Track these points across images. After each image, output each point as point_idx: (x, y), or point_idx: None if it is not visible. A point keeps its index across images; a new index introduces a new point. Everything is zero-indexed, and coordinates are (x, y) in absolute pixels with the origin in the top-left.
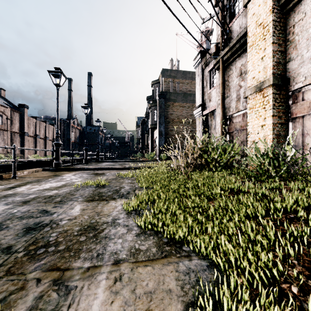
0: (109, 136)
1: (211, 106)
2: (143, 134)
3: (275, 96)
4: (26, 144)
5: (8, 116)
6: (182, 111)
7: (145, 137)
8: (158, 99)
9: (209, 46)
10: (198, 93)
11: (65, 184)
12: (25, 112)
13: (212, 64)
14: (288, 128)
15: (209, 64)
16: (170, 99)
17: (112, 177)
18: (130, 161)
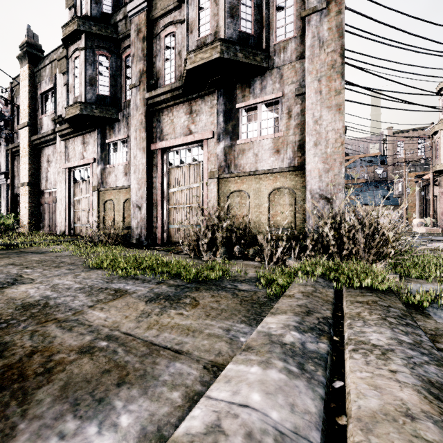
0: None
1: None
2: None
3: (31, 192)
4: None
5: None
6: None
7: None
8: None
9: None
10: (3, 159)
11: None
12: None
13: None
14: (41, 209)
15: None
16: None
17: None
18: None
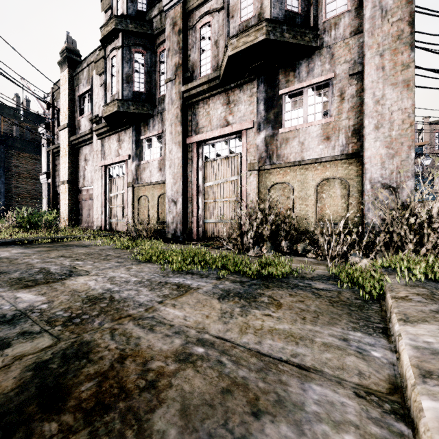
0: None
1: None
2: None
3: (70, 190)
4: None
5: None
6: (35, 164)
7: None
8: None
9: None
10: (45, 160)
11: None
12: None
13: None
14: (79, 206)
15: None
16: (15, 147)
17: None
18: None
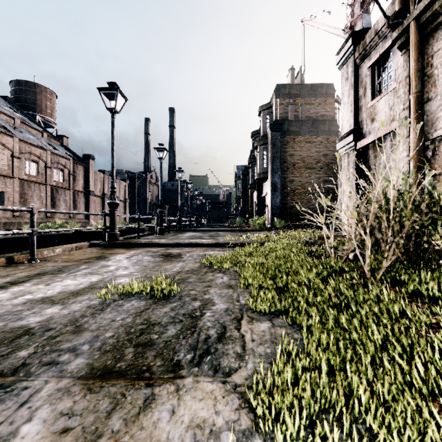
0: (196, 193)
1: (376, 130)
2: (245, 189)
3: None
4: (92, 206)
5: (70, 171)
6: (310, 149)
7: (248, 194)
8: (269, 133)
9: (368, 23)
10: (347, 110)
11: (95, 283)
12: (90, 164)
13: (378, 51)
14: None
15: (371, 53)
16: (290, 131)
17: (191, 264)
18: (227, 230)
